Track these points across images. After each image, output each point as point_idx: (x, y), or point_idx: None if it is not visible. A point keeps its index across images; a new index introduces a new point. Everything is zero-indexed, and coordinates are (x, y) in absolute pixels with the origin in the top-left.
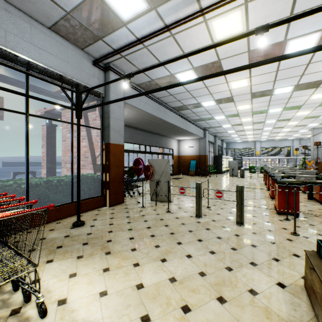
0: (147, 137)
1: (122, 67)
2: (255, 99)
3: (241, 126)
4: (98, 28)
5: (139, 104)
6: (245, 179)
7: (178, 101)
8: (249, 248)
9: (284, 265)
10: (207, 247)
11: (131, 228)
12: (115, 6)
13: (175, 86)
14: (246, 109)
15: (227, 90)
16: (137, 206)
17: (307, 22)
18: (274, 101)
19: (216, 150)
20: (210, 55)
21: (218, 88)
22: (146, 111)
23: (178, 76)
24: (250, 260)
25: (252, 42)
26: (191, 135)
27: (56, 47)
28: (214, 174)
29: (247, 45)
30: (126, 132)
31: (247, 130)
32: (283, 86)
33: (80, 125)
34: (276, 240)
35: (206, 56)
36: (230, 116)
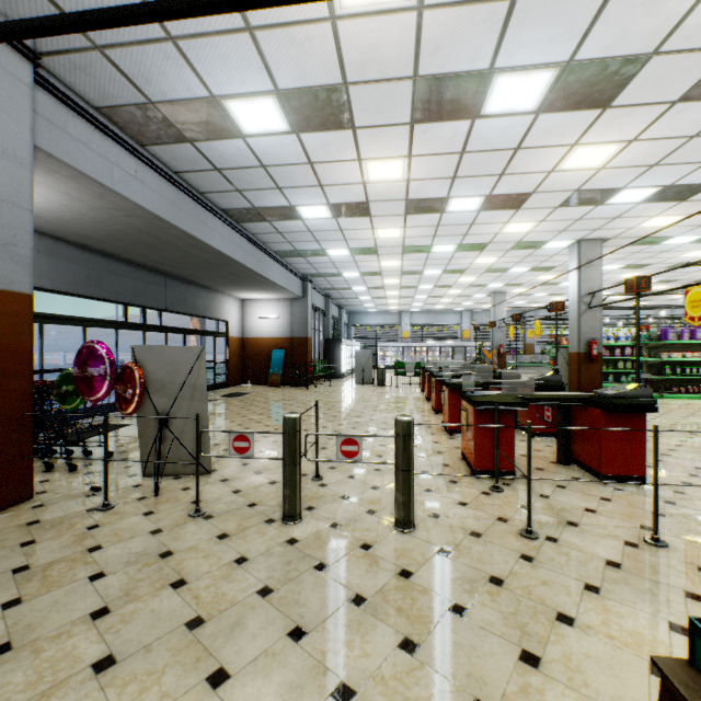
0: (150, 284)
1: (20, 13)
2: (412, 216)
3: (380, 277)
4: None
5: (108, 173)
6: (389, 389)
7: (237, 192)
8: (451, 627)
9: (559, 683)
10: (323, 666)
11: (6, 641)
12: None
13: (187, 9)
14: (393, 240)
15: (359, 182)
16: (84, 507)
17: (538, 33)
18: (446, 227)
19: (328, 328)
20: (324, 58)
21: (339, 172)
22: (134, 200)
23: (234, 108)
24: (470, 694)
25: (426, 49)
26: (274, 289)
27: None
28: (325, 381)
29: (415, 55)
30: (75, 263)
31: (390, 288)
32: (466, 195)
33: None
34: (502, 569)
35: (312, 58)
36: (359, 253)
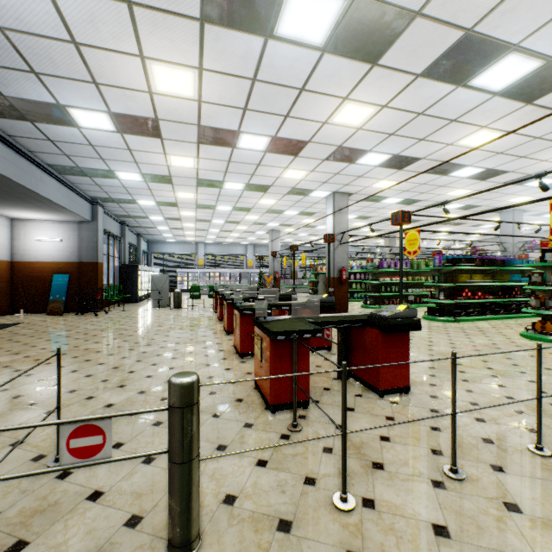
0: None
1: None
2: (205, 147)
3: (177, 208)
4: None
5: None
6: (184, 311)
7: None
8: None
9: None
10: None
11: None
12: None
13: None
14: (187, 170)
15: (145, 90)
16: None
17: None
18: (237, 164)
19: (125, 254)
20: None
21: (118, 68)
22: None
23: None
24: None
25: None
26: (53, 209)
27: None
28: (120, 305)
29: None
30: None
31: (187, 220)
32: (255, 132)
33: None
34: None
35: None
36: (153, 180)
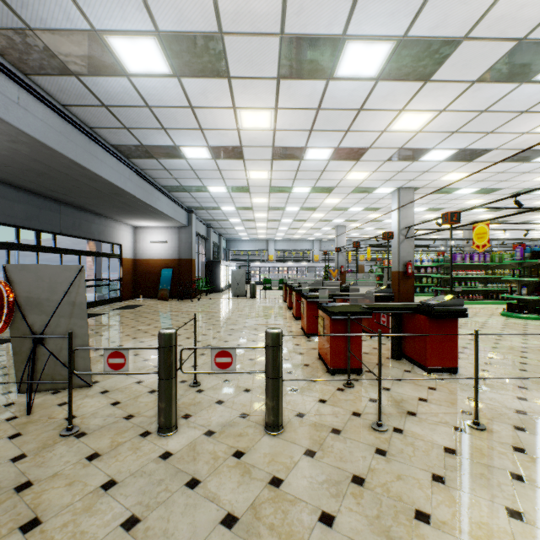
0: (44, 210)
1: None
2: (278, 162)
3: (252, 211)
4: None
5: None
6: (258, 300)
7: (126, 129)
8: None
9: None
10: None
11: None
12: None
13: None
14: (262, 181)
15: (234, 128)
16: None
17: (383, 6)
18: (304, 172)
19: (210, 251)
20: (201, 4)
21: (217, 118)
22: (16, 125)
23: (116, 45)
24: None
25: (291, 8)
26: (163, 218)
27: None
28: (207, 294)
29: (282, 13)
30: None
31: (260, 220)
32: (320, 146)
33: None
34: (361, 466)
35: (189, 2)
36: (235, 190)
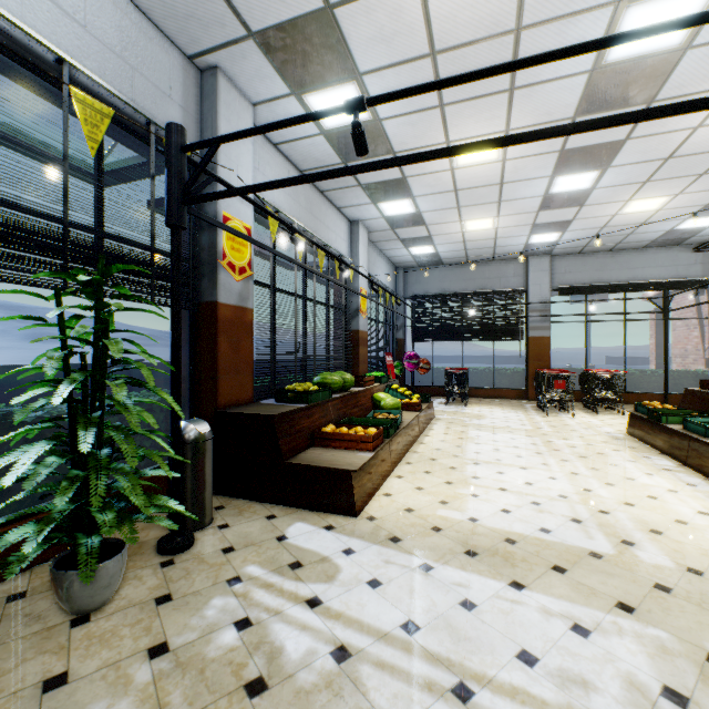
0: None
1: None
2: None
3: None
4: (684, 235)
5: None
6: None
7: None
8: None
9: None
10: None
11: None
12: (691, 226)
13: None
14: None
15: None
16: None
17: None
18: None
19: None
20: None
21: None
22: None
23: None
24: None
25: None
26: None
27: (648, 259)
28: None
29: None
30: None
31: None
32: None
33: (666, 324)
34: None
35: None
36: None
